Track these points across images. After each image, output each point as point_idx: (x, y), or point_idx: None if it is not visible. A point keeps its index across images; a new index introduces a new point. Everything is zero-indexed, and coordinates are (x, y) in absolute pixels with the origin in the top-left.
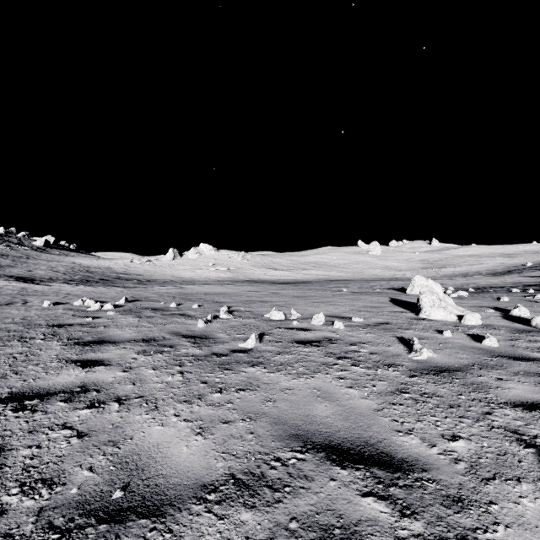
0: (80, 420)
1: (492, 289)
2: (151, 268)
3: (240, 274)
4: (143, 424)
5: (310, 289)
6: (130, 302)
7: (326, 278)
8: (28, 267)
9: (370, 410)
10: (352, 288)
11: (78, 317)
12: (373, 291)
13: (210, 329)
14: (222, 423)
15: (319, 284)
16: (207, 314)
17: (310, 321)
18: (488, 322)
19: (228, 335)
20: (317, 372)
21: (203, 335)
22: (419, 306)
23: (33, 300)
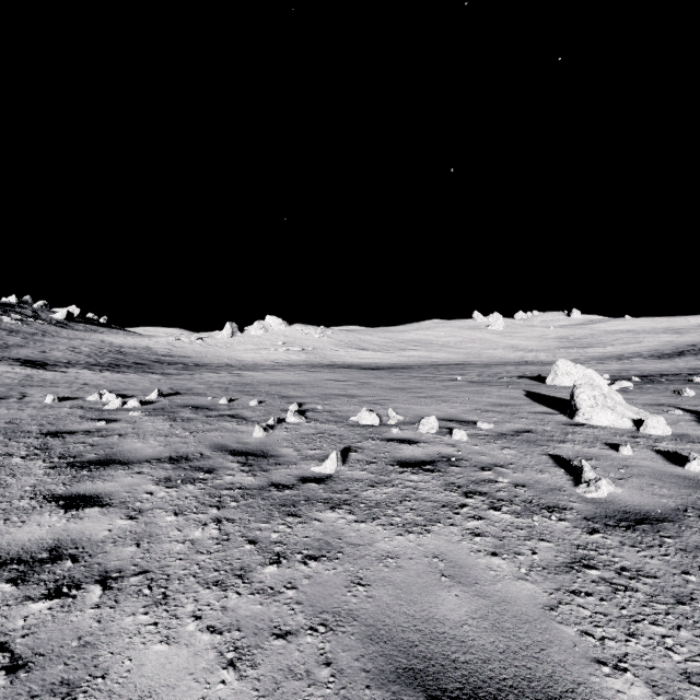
0: (25, 627)
1: (664, 378)
2: (202, 348)
3: (318, 356)
4: (134, 639)
5: (413, 378)
6: (165, 396)
7: (431, 361)
8: (42, 346)
9: (537, 607)
10: (469, 377)
11: (87, 420)
12: (499, 380)
13: (271, 440)
14: (274, 638)
15: (423, 370)
16: (270, 415)
17: (417, 428)
18: (681, 431)
19: (296, 450)
20: (436, 521)
21: (260, 450)
22: (574, 406)
23: (34, 394)
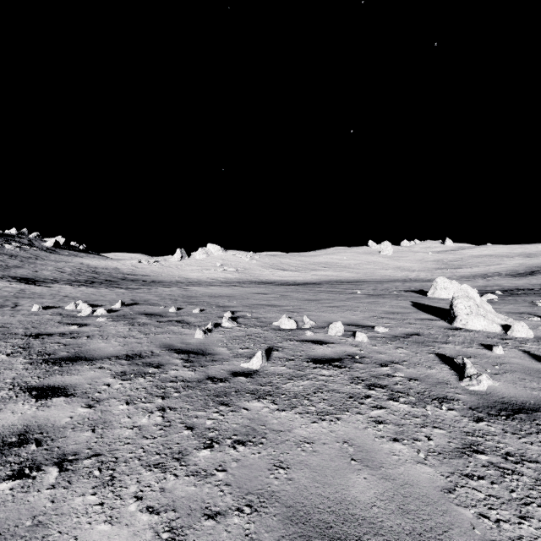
0: None
1: (520, 292)
2: (158, 269)
3: (247, 275)
4: (81, 519)
5: (322, 291)
6: (127, 306)
7: (336, 278)
8: (35, 267)
9: (437, 490)
10: (366, 291)
11: (63, 324)
12: (390, 294)
13: (209, 341)
14: (205, 519)
15: (330, 286)
16: (209, 321)
17: (327, 331)
18: (540, 334)
19: (229, 349)
20: (344, 410)
21: (200, 349)
22: (453, 313)
23: (24, 304)
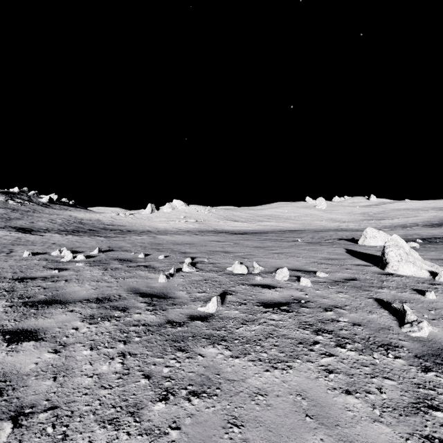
0: None
1: (438, 240)
2: (133, 220)
3: (206, 225)
4: None
5: (268, 239)
6: (103, 252)
7: (279, 228)
8: (32, 219)
9: None
10: (305, 239)
11: (47, 269)
12: (326, 241)
13: (171, 285)
14: None
15: (275, 234)
16: (171, 266)
17: (274, 276)
18: None
19: (188, 293)
20: (295, 358)
21: (162, 293)
22: (385, 260)
23: (18, 250)
